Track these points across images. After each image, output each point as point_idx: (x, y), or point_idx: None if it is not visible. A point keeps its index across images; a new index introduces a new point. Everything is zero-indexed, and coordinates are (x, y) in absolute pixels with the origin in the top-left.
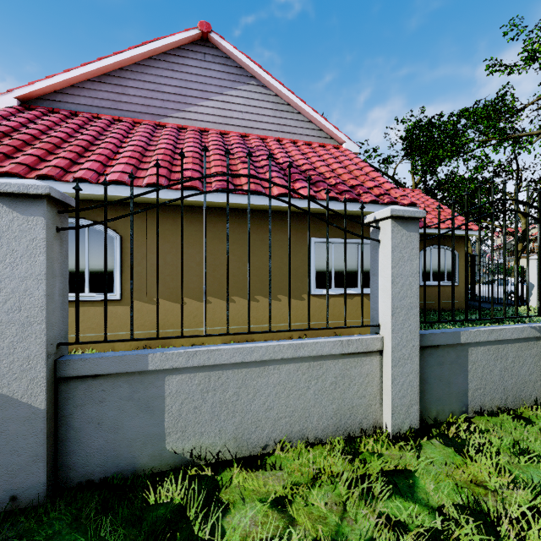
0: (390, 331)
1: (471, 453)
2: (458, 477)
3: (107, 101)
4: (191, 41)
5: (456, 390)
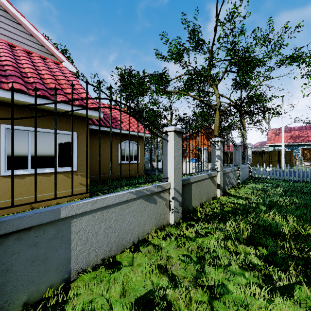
0: None
1: None
2: None
3: None
4: None
5: (57, 263)
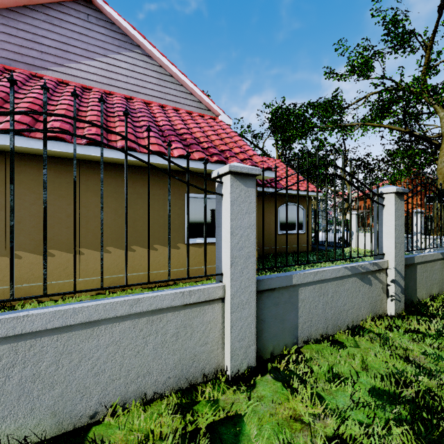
0: (230, 280)
1: (295, 385)
2: (280, 415)
3: None
4: None
5: (289, 326)
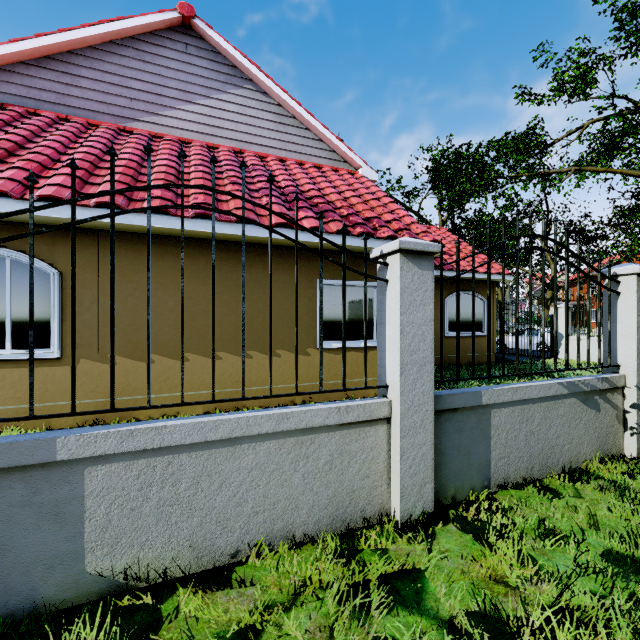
0: (399, 394)
1: (491, 539)
2: (475, 573)
3: (50, 93)
4: (168, 27)
5: (478, 462)
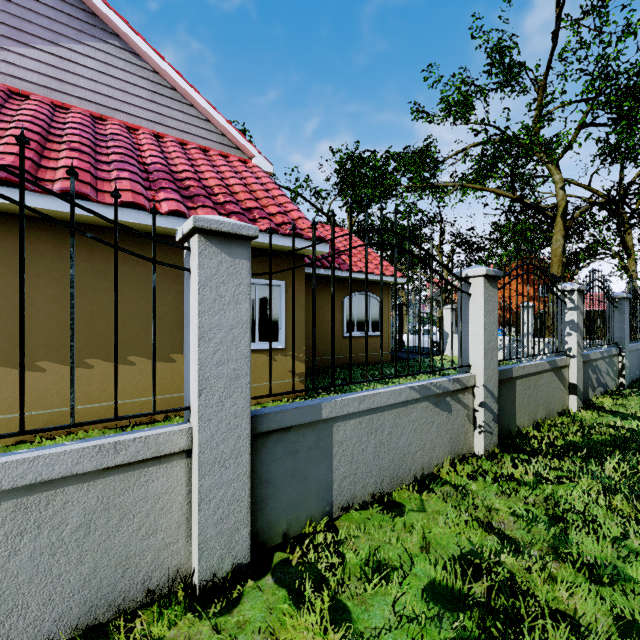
0: (198, 418)
1: (309, 591)
2: None
3: None
4: None
5: (317, 486)
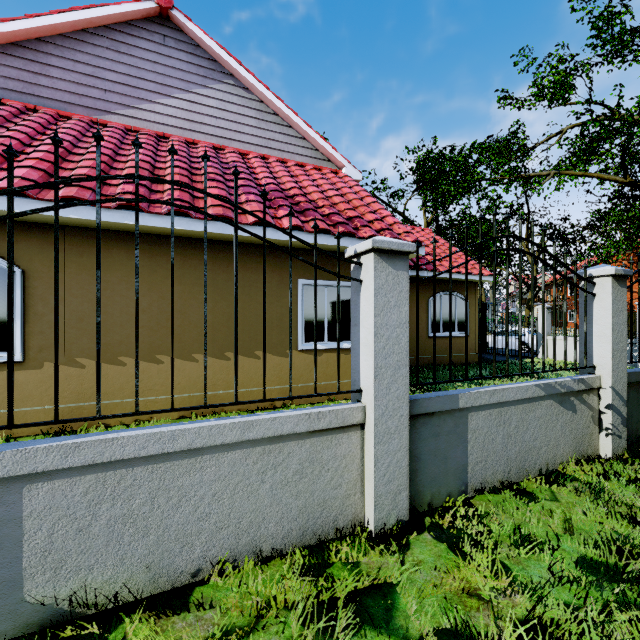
0: (373, 399)
1: (466, 548)
2: (448, 587)
3: (17, 82)
4: (145, 17)
5: (455, 466)
